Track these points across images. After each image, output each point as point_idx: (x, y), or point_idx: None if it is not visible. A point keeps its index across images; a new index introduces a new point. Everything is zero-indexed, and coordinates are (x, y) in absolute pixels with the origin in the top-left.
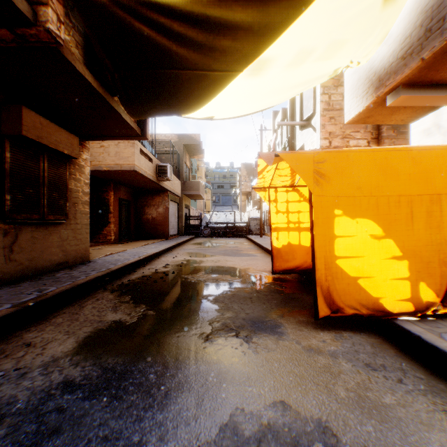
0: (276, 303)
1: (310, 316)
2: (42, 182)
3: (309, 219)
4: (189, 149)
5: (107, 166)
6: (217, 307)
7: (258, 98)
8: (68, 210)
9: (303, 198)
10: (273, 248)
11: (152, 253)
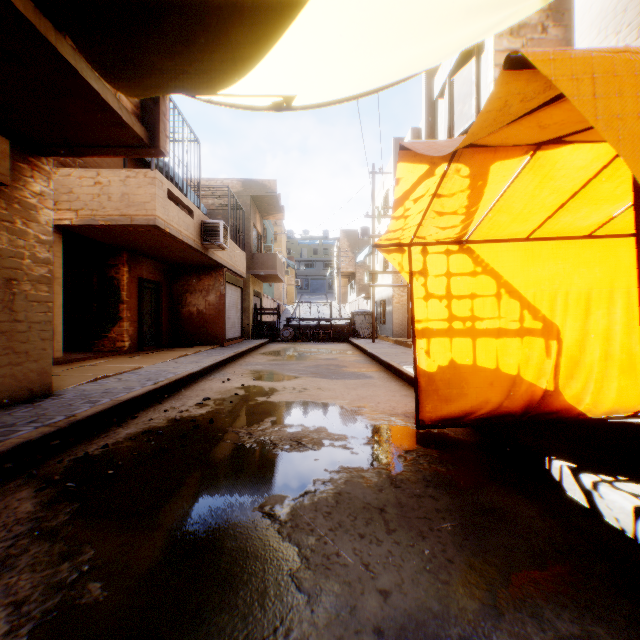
0: (454, 533)
1: (580, 608)
2: None
3: (495, 312)
4: (260, 205)
5: (108, 219)
6: (295, 557)
7: (392, 34)
8: None
9: (481, 266)
10: (419, 373)
11: (184, 375)
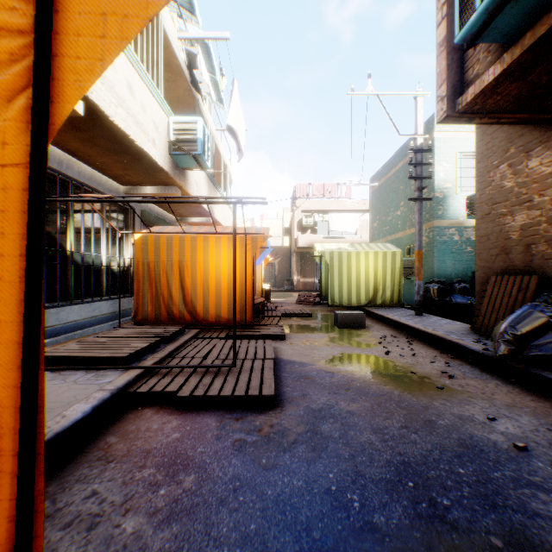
0: None
1: None
2: None
3: None
4: None
5: None
6: None
7: None
8: None
9: None
10: None
11: None
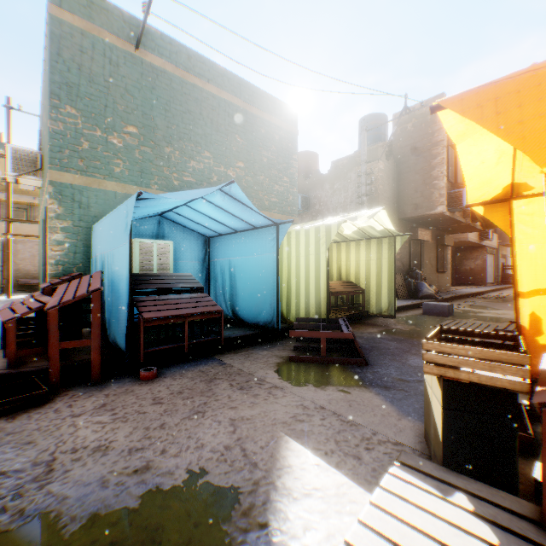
0: None
1: None
2: (442, 258)
3: None
4: None
5: None
6: None
7: None
8: (446, 267)
9: None
10: None
11: (483, 291)
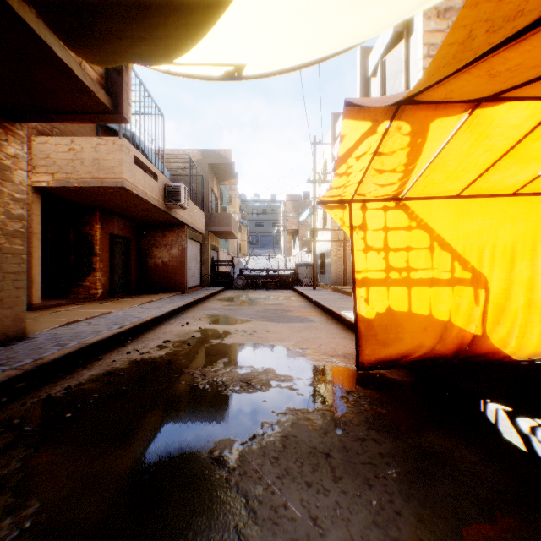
0: (400, 480)
1: None
2: None
3: (428, 263)
4: (217, 172)
5: (81, 181)
6: (243, 510)
7: (335, 2)
8: None
9: (416, 221)
10: (359, 319)
11: (148, 319)
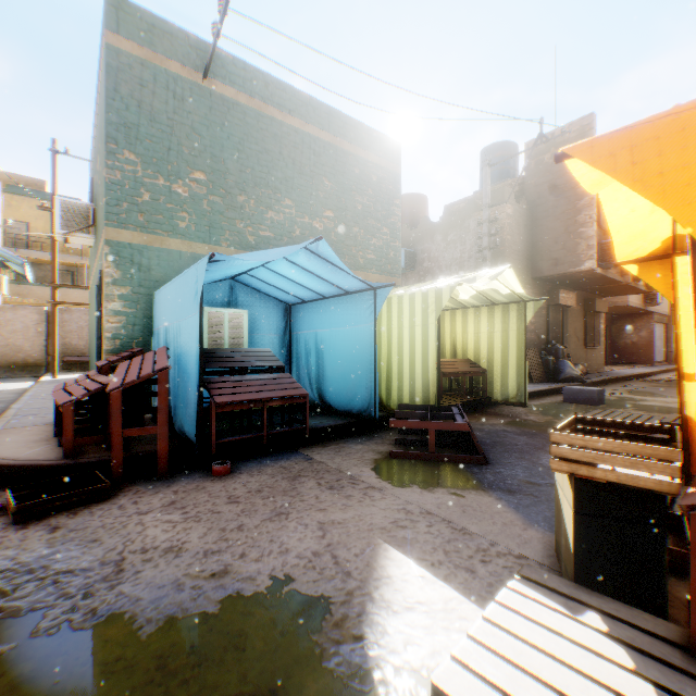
0: None
1: None
2: (592, 328)
3: None
4: None
5: None
6: None
7: None
8: (598, 341)
9: None
10: None
11: (648, 372)
